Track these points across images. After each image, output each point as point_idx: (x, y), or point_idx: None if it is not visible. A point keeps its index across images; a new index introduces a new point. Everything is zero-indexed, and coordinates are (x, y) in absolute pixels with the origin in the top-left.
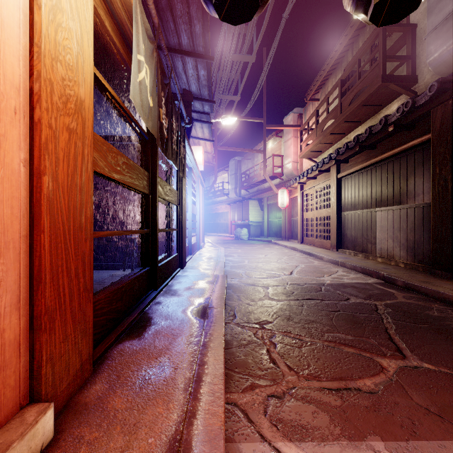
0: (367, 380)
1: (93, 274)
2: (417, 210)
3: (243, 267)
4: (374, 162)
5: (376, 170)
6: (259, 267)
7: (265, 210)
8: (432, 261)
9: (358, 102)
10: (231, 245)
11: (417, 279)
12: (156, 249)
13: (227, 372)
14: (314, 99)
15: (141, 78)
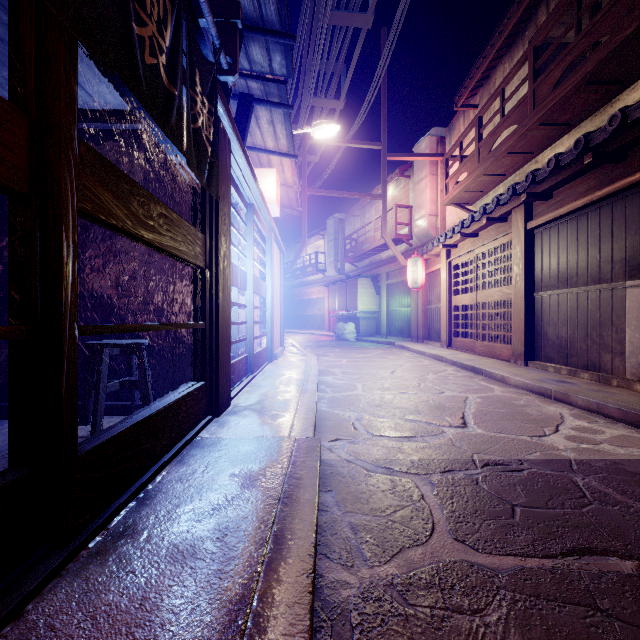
0: None
1: None
2: None
3: (356, 404)
4: (626, 186)
5: (627, 204)
6: (388, 404)
7: (382, 294)
8: None
9: (578, 75)
10: (330, 350)
11: None
12: (61, 398)
13: None
14: (469, 105)
15: None
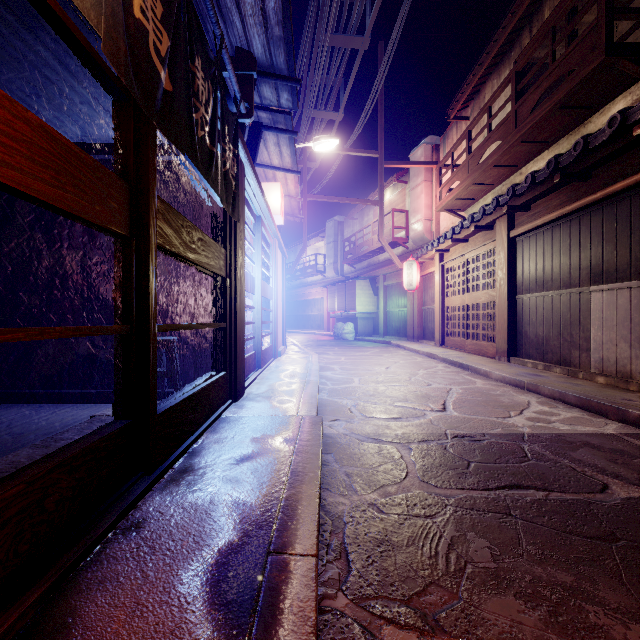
0: None
1: (56, 413)
2: None
3: (353, 394)
4: (589, 203)
5: (591, 219)
6: (381, 394)
7: (380, 295)
8: None
9: (552, 101)
10: (329, 349)
11: None
12: (149, 373)
13: None
14: (461, 117)
15: None
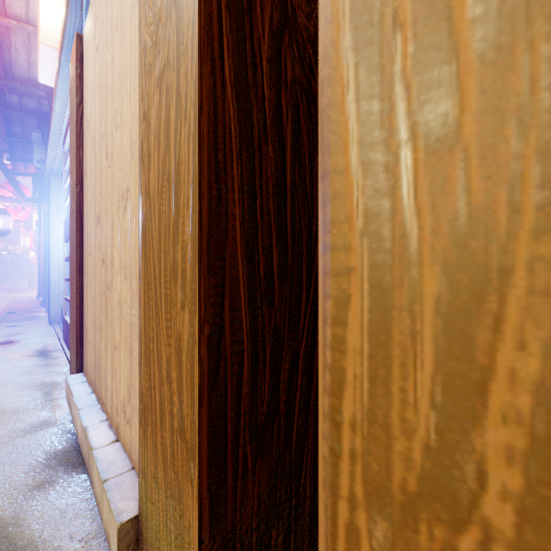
0: None
1: None
2: None
3: None
4: None
5: None
6: None
7: None
8: None
9: None
10: None
11: None
12: None
13: None
14: None
15: None
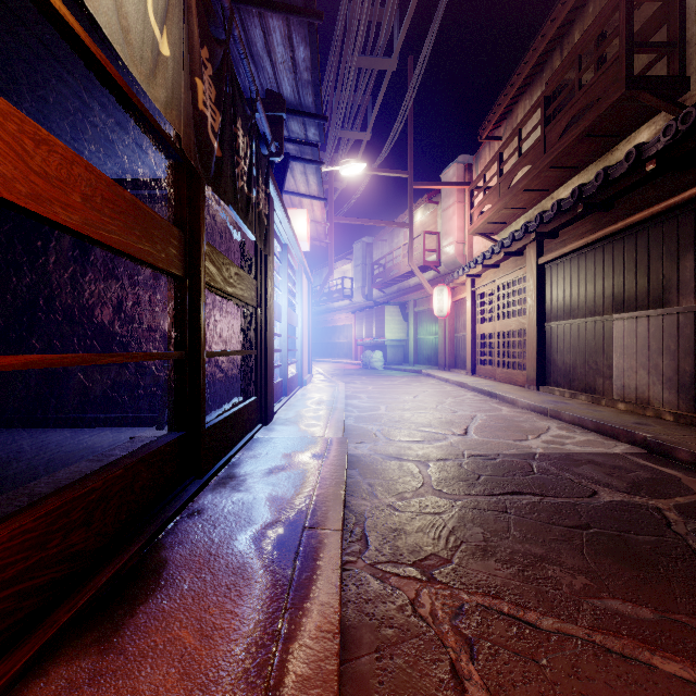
0: None
1: (98, 435)
2: None
3: (378, 420)
4: (611, 232)
5: (614, 248)
6: (406, 420)
7: (410, 321)
8: None
9: (578, 130)
10: (357, 378)
11: None
12: (200, 393)
13: None
14: (493, 137)
15: None
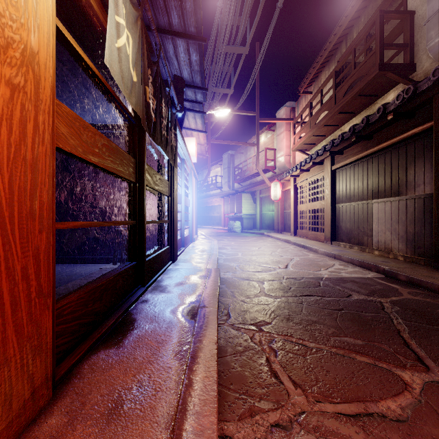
0: (391, 401)
1: (81, 267)
2: (418, 201)
3: (237, 260)
4: (371, 152)
5: (373, 161)
6: (253, 260)
7: (257, 203)
8: (435, 254)
9: (353, 92)
10: (224, 237)
11: (421, 273)
12: (144, 242)
13: (220, 390)
14: (307, 92)
15: (120, 44)
